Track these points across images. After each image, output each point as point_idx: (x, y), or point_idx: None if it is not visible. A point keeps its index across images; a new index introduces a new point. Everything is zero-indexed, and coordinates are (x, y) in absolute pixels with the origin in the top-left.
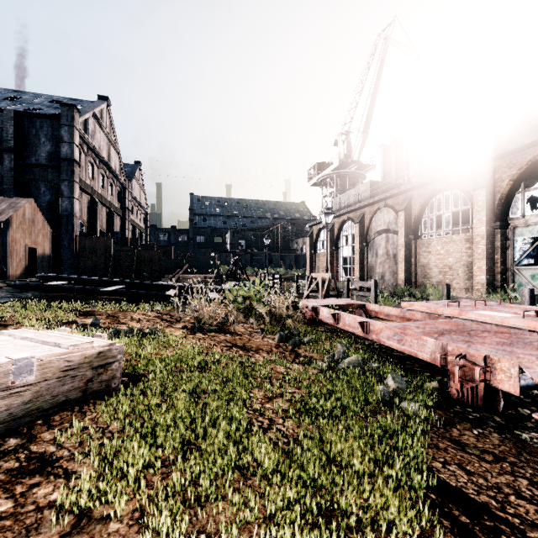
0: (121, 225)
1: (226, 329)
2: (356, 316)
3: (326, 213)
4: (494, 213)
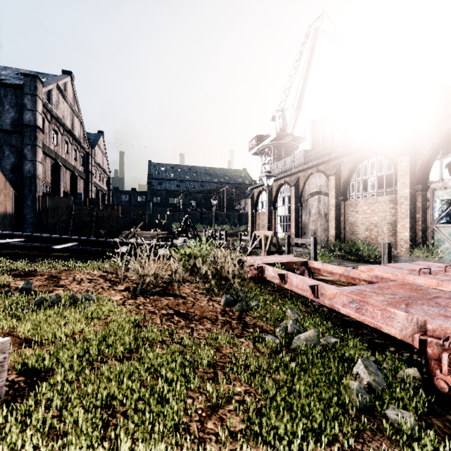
0: (84, 187)
1: (171, 290)
2: (304, 277)
3: (268, 175)
4: (416, 177)
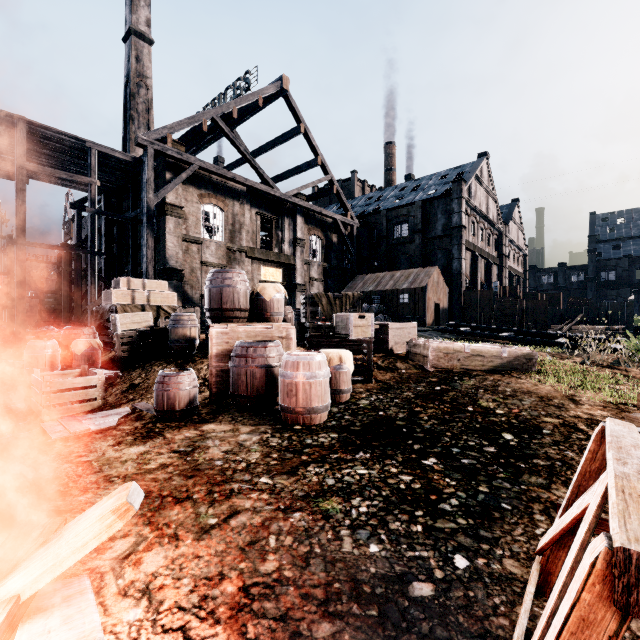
0: (497, 274)
1: (616, 367)
2: None
3: None
4: None
